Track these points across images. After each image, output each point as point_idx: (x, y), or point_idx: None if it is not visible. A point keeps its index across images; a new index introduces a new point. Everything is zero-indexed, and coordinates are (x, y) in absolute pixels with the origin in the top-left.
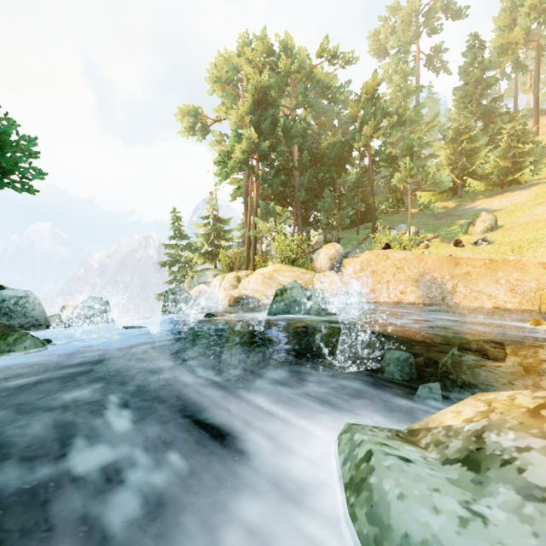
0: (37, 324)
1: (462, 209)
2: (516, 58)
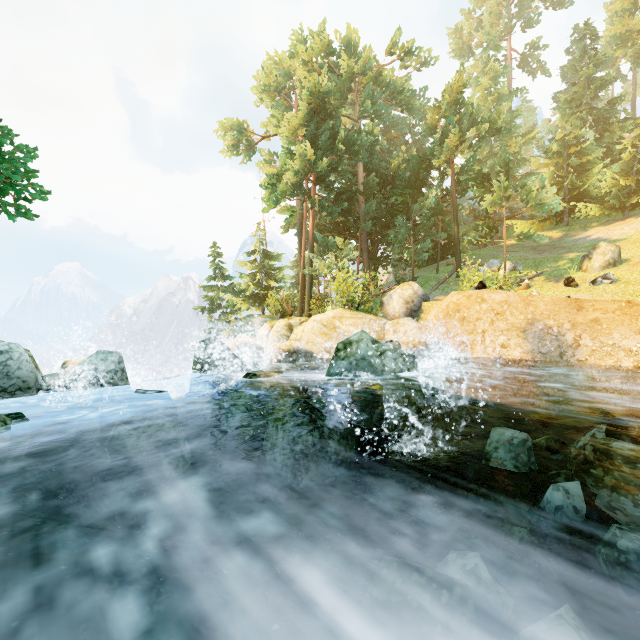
0: (25, 387)
1: (571, 240)
2: (637, 51)
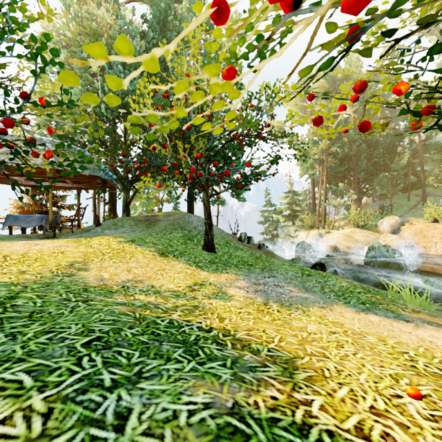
0: None
1: None
2: None
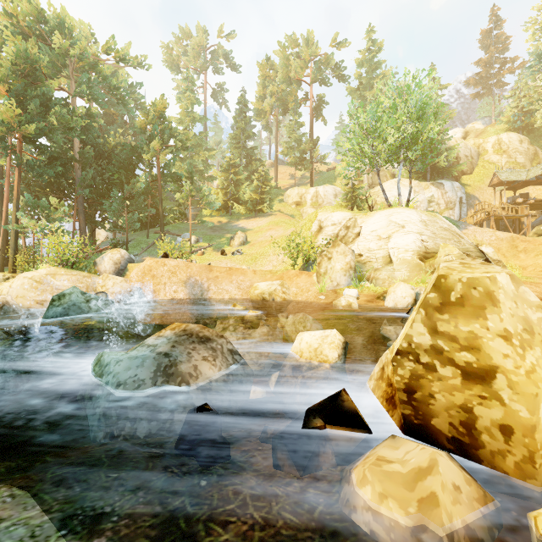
0: None
1: (231, 225)
2: (267, 121)
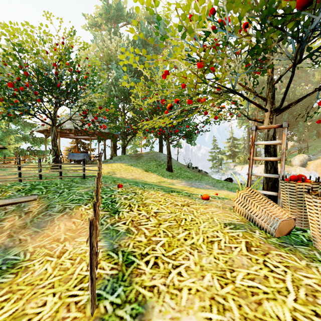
0: None
1: None
2: None
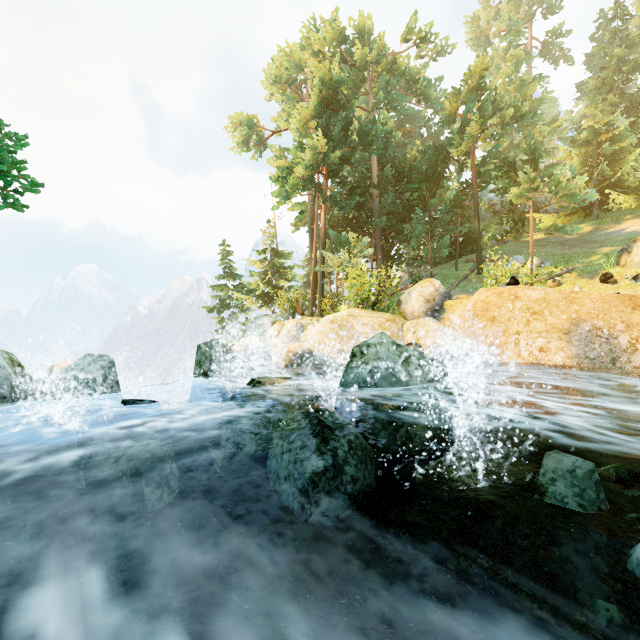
0: None
1: (603, 233)
2: None
